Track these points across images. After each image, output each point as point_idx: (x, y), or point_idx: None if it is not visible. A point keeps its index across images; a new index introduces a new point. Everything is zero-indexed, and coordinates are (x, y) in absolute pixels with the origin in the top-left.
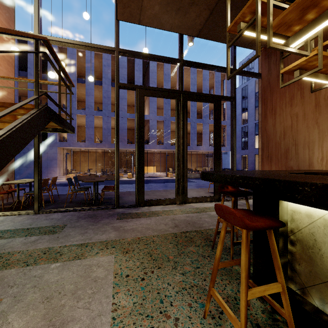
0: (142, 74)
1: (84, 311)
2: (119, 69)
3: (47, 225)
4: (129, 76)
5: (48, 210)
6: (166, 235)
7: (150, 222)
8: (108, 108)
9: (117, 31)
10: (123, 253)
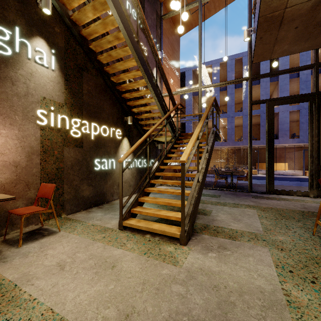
0: (269, 65)
1: (247, 219)
2: (243, 70)
3: (210, 194)
4: (253, 71)
5: (205, 187)
6: (293, 210)
7: (280, 202)
8: (232, 110)
9: (250, 64)
10: (261, 210)
